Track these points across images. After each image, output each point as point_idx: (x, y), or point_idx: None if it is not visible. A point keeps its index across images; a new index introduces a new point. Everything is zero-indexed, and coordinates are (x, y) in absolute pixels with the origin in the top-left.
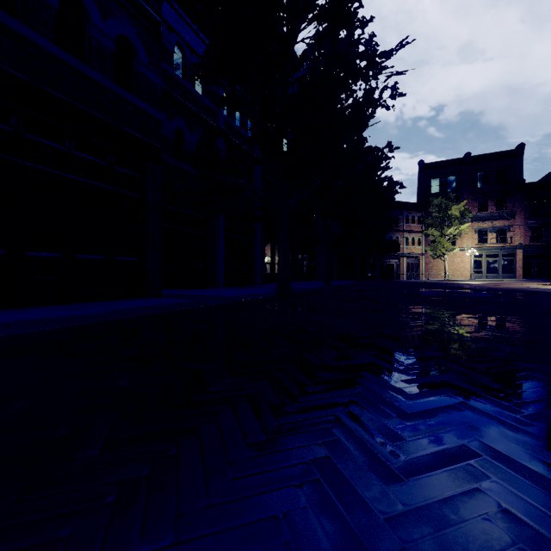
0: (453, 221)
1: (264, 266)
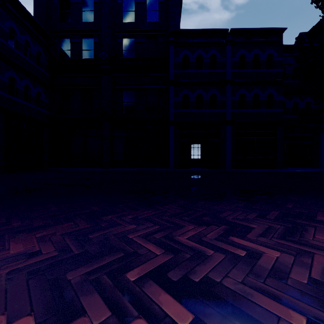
0: None
1: None
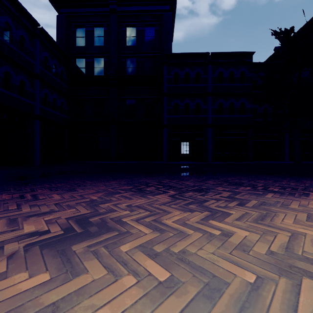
0: None
1: None
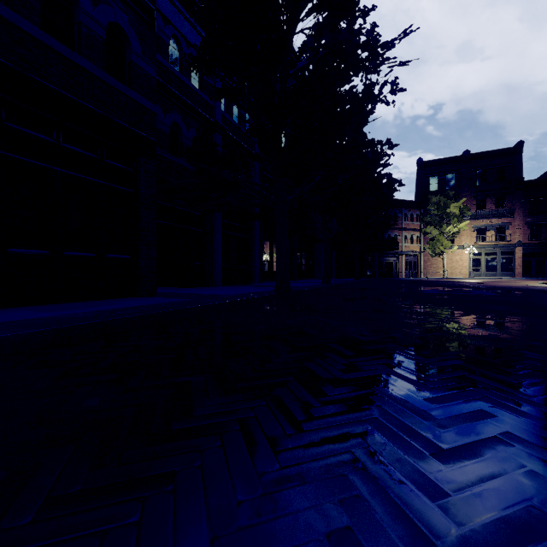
0: (452, 219)
1: (262, 264)
